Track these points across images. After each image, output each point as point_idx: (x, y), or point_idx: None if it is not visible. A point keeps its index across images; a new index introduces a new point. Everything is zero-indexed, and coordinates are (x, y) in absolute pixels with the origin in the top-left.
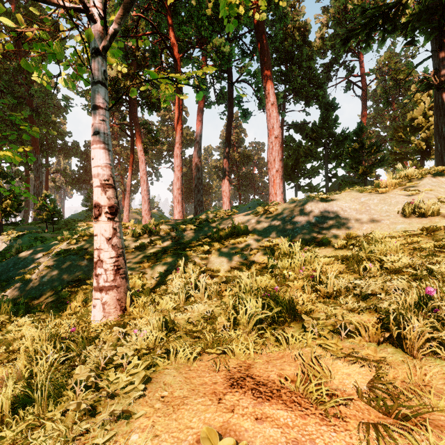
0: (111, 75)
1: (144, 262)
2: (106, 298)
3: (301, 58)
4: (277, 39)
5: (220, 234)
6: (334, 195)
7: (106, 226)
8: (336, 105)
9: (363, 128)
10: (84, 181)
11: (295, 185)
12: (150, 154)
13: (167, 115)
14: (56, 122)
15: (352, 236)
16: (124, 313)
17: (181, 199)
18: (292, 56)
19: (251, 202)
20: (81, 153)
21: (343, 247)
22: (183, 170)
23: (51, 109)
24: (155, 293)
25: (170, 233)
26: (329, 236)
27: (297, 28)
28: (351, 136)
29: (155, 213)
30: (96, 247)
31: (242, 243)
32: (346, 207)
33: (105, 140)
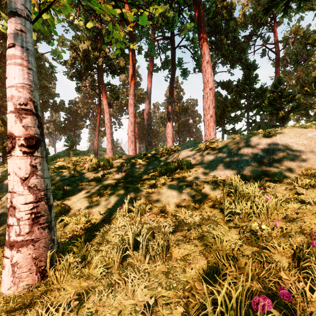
0: (83, 47)
1: (94, 195)
2: (16, 258)
3: (228, 30)
4: (211, 11)
5: (165, 169)
6: (276, 131)
7: (20, 162)
8: (256, 65)
9: (281, 81)
10: (68, 128)
11: (222, 129)
12: (114, 108)
13: (127, 80)
14: (48, 87)
15: (312, 172)
16: (42, 275)
17: (134, 140)
18: (221, 29)
19: (188, 142)
20: (66, 109)
21: (306, 186)
22: (137, 119)
23: (42, 76)
24: (96, 234)
25: (121, 167)
26: (280, 172)
27: (225, 7)
28: (271, 88)
29: (117, 151)
30: (9, 190)
31: (186, 178)
32: (292, 142)
33: (23, 54)
